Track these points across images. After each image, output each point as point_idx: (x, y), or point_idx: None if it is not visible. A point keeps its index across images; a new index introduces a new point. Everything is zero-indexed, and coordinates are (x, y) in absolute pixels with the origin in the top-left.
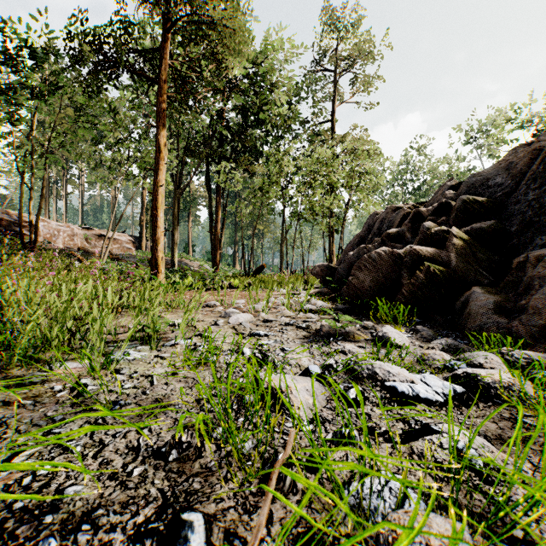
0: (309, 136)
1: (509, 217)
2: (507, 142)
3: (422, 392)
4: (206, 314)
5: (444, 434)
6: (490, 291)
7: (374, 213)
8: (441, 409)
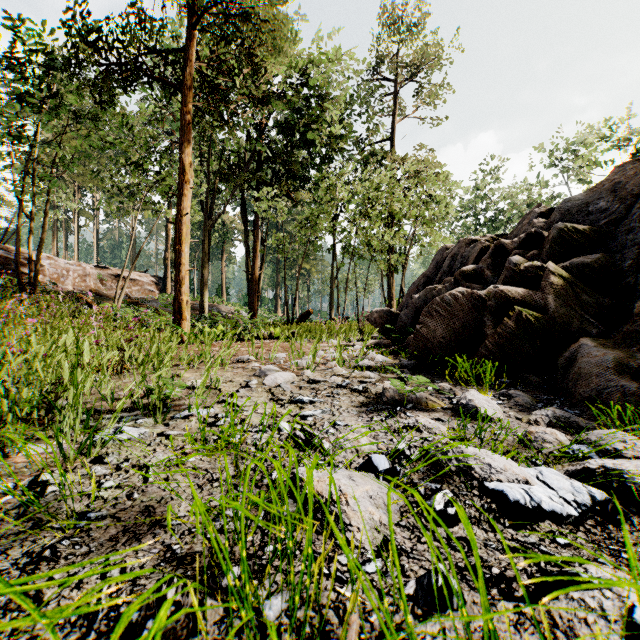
0: (364, 158)
1: (620, 249)
2: (600, 164)
3: (545, 500)
4: (236, 372)
5: (605, 591)
6: (604, 344)
7: (444, 248)
8: (577, 528)
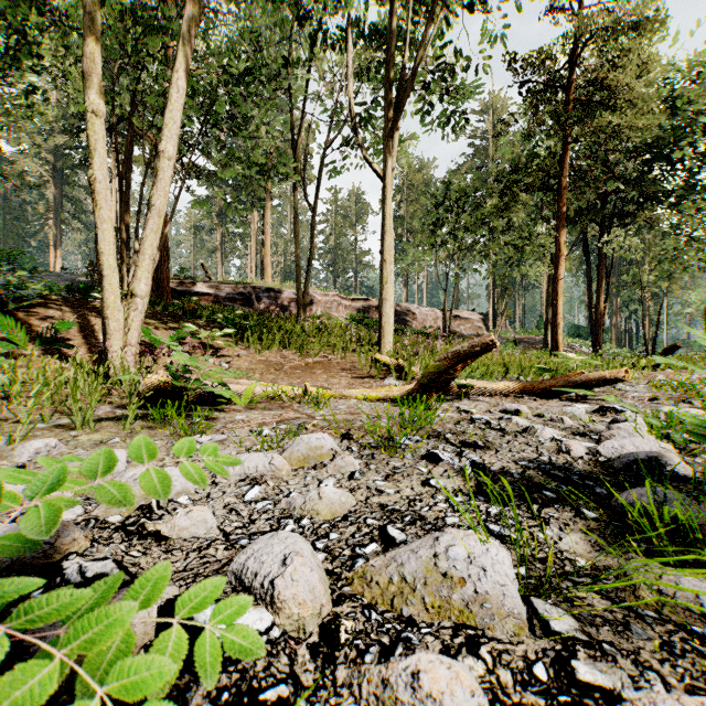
0: None
1: None
2: None
3: None
4: (638, 379)
5: None
6: None
7: None
8: None
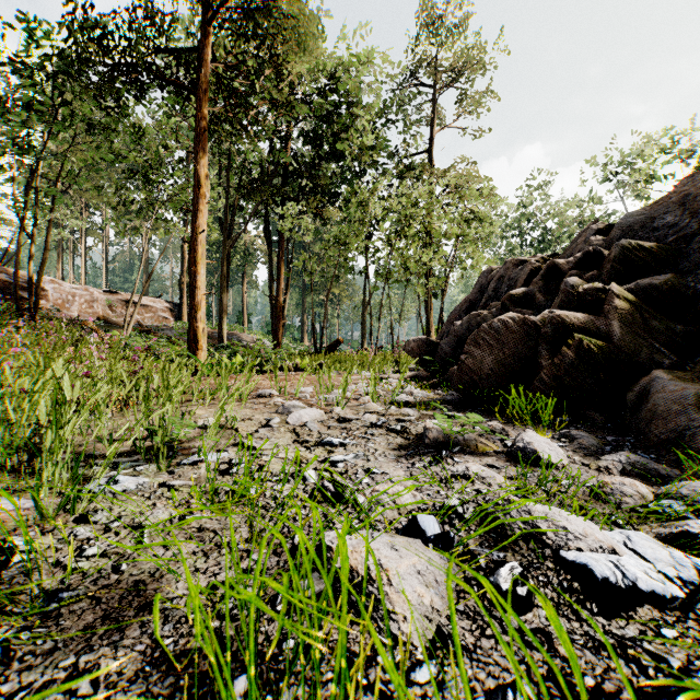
0: (399, 171)
1: (692, 269)
2: (659, 178)
3: (641, 577)
4: (256, 409)
5: None
6: (680, 376)
7: (489, 270)
8: (685, 615)
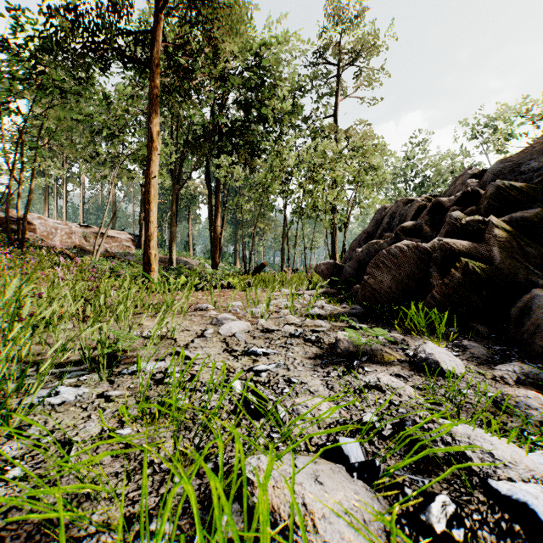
0: (311, 131)
1: None
2: (515, 136)
3: None
4: (194, 321)
5: None
6: None
7: (383, 207)
8: None
